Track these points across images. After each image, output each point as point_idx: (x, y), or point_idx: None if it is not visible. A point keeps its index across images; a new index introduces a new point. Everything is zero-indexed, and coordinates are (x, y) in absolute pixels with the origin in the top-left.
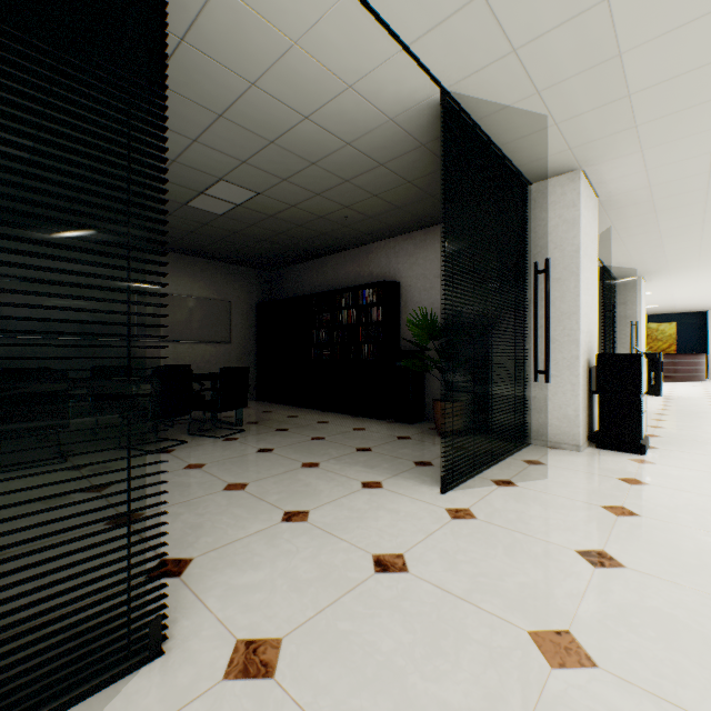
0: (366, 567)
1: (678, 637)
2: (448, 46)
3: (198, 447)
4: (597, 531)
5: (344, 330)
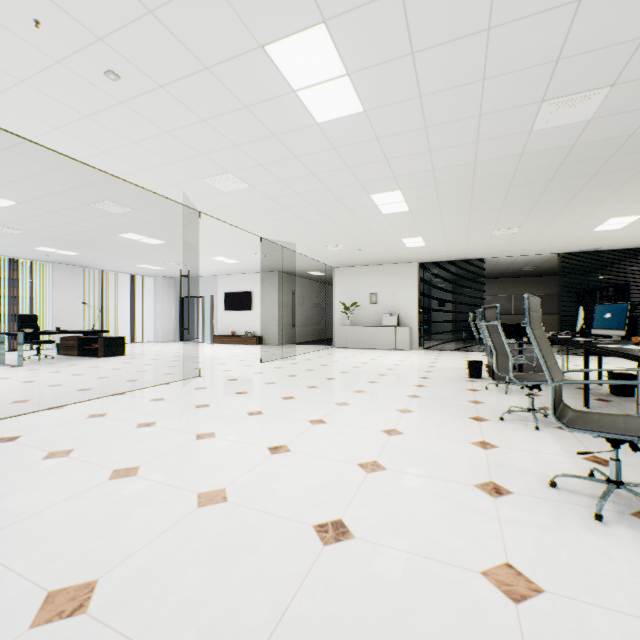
0: None
1: None
2: (547, 252)
3: None
4: (571, 358)
5: None
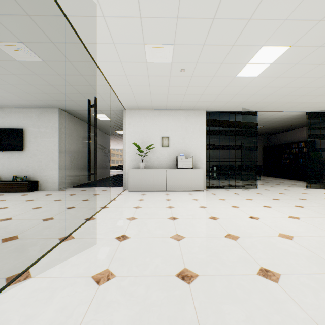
0: (282, 189)
1: (324, 195)
2: (303, 110)
3: (251, 181)
4: None
5: (293, 155)
